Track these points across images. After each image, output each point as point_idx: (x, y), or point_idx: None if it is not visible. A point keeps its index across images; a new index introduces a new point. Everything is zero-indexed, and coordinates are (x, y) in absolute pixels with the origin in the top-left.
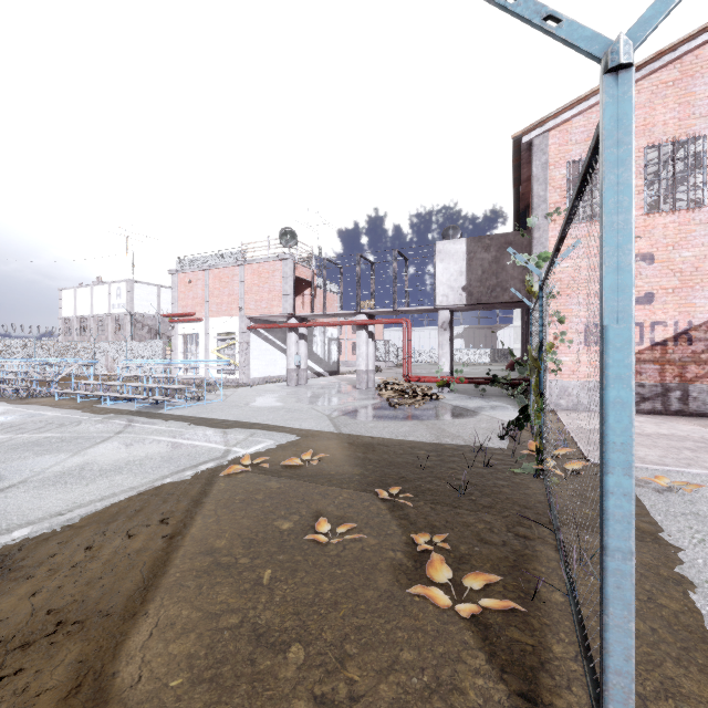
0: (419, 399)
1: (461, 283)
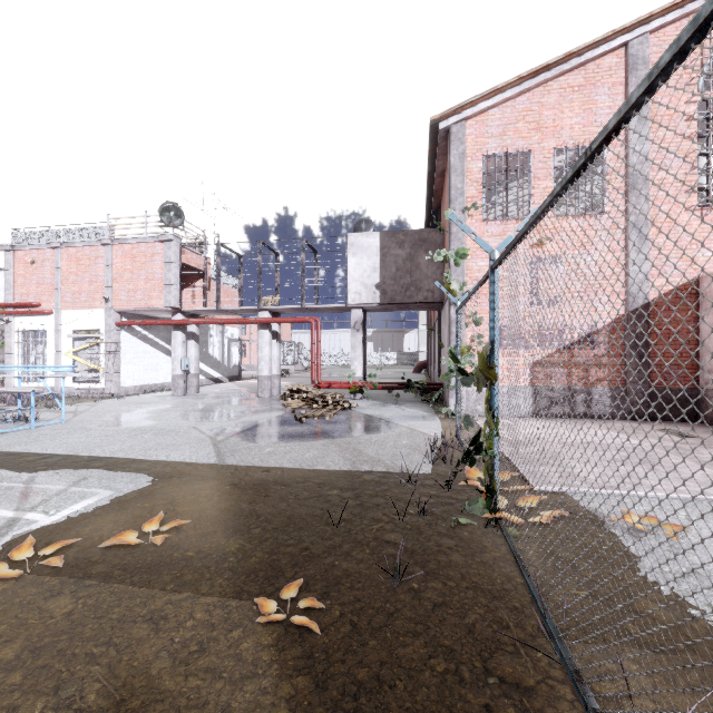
0: (330, 410)
1: (375, 280)
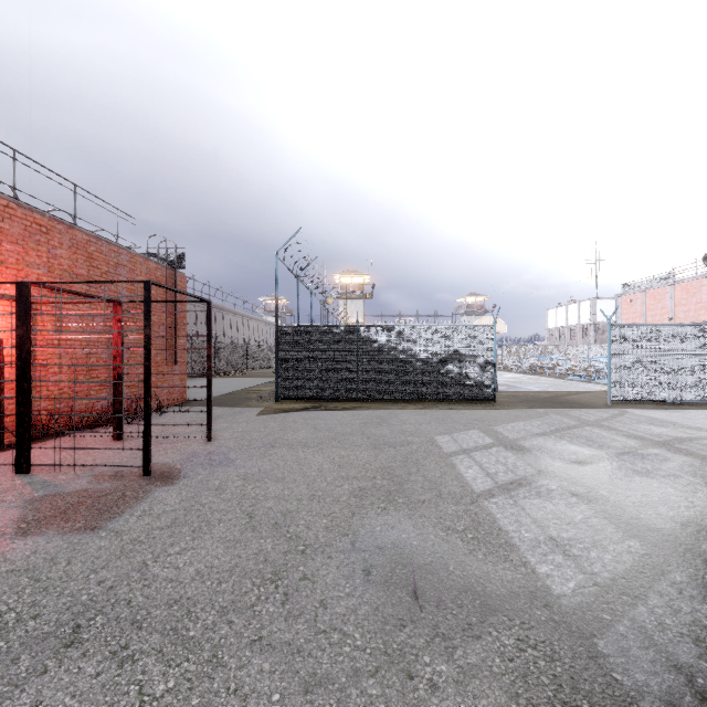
0: None
1: None
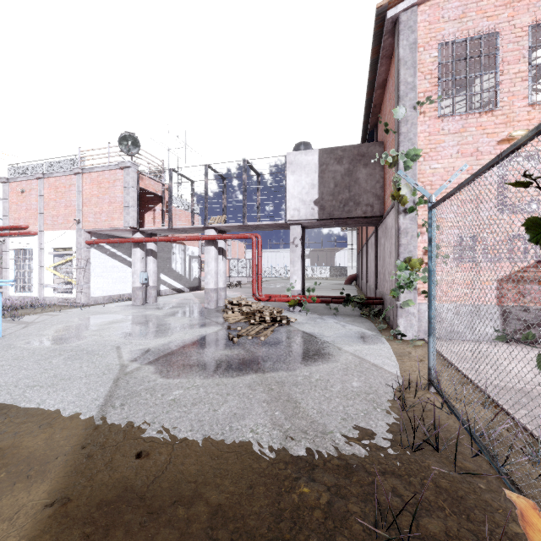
0: (267, 326)
1: (313, 197)
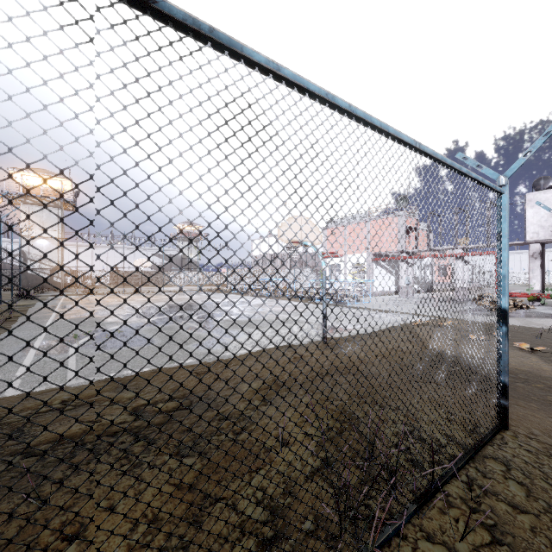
0: (511, 307)
1: (551, 223)
